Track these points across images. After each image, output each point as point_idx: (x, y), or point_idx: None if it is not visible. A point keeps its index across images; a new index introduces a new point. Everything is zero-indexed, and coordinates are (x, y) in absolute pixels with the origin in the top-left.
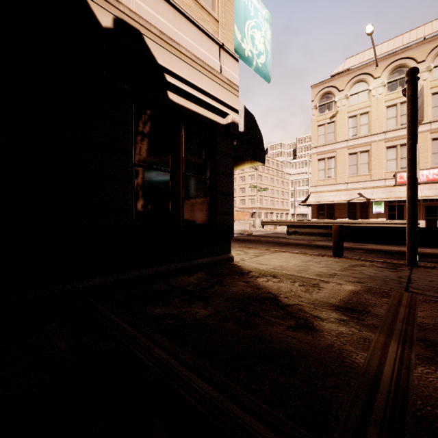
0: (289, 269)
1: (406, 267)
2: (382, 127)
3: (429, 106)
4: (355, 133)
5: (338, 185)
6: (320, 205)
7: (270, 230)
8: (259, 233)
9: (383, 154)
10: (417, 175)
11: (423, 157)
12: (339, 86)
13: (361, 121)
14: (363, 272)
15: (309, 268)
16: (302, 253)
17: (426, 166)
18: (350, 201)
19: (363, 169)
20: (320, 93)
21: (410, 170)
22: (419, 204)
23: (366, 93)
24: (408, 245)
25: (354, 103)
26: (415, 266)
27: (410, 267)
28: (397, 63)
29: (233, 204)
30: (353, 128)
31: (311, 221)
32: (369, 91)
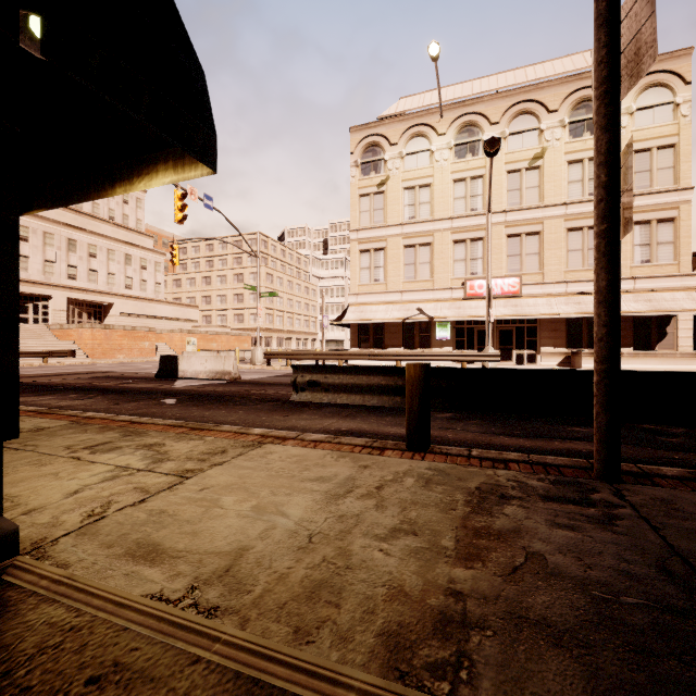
0: (258, 598)
1: (602, 487)
2: (449, 210)
3: (504, 188)
4: (413, 215)
5: (389, 294)
6: (363, 326)
7: (281, 368)
8: (257, 375)
9: (450, 251)
10: (625, 228)
11: (498, 259)
12: (391, 137)
13: (420, 197)
14: (540, 553)
15: (350, 556)
16: (329, 443)
17: (500, 273)
18: (406, 320)
19: (424, 271)
20: (363, 142)
21: (608, 213)
22: (493, 327)
23: (428, 155)
24: (602, 421)
25: (411, 168)
26: (619, 480)
27: (608, 482)
28: (466, 119)
29: (16, 279)
30: (410, 206)
31: (350, 352)
32: (431, 152)
